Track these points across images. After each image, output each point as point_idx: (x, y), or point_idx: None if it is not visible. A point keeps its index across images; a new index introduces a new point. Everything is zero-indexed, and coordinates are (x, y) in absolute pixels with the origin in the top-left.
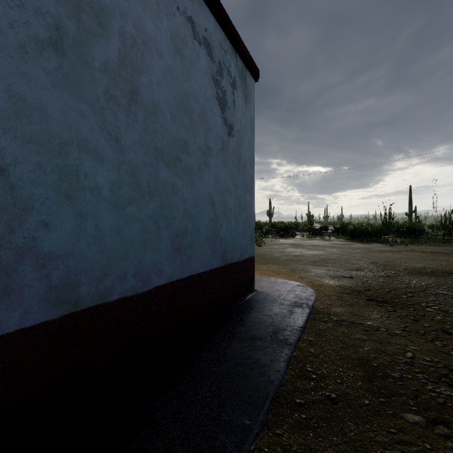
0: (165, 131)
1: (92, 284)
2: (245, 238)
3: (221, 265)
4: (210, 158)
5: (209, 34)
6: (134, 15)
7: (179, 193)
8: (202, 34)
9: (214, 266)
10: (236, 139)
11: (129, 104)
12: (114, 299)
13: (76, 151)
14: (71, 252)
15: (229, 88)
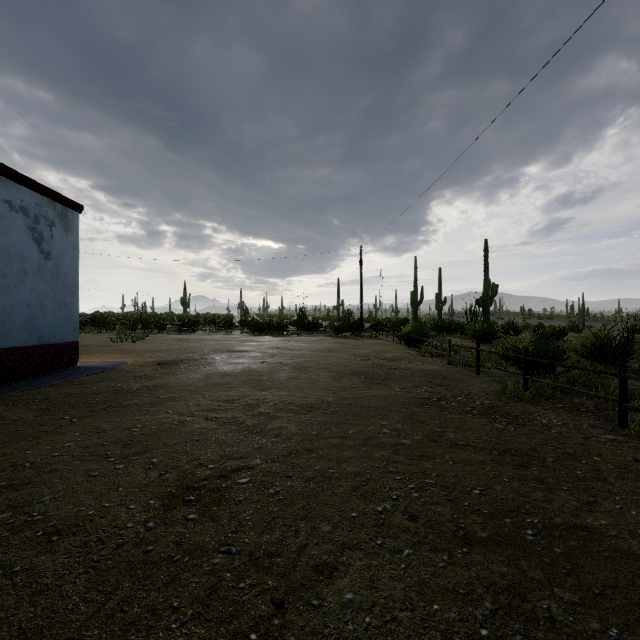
0: None
1: None
2: (66, 328)
3: (38, 344)
4: (27, 278)
5: (25, 202)
6: None
7: None
8: (18, 205)
9: (31, 344)
10: (54, 261)
11: None
12: None
13: None
14: None
15: (47, 228)
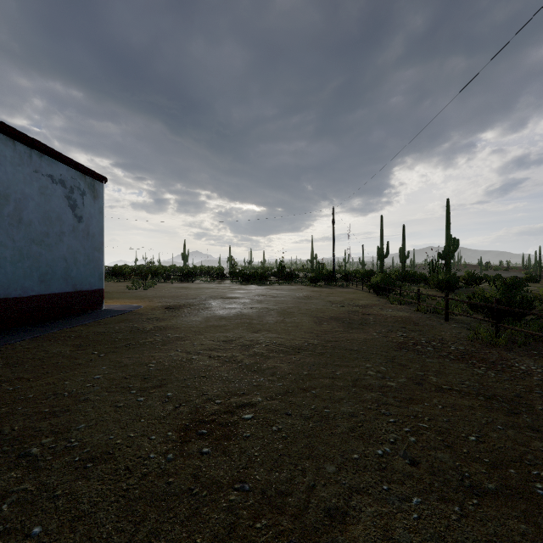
0: (36, 230)
1: (4, 290)
2: (94, 278)
3: (73, 291)
4: (64, 237)
5: (63, 176)
6: (21, 189)
7: (44, 256)
8: (58, 178)
9: (67, 291)
10: (85, 223)
11: (19, 224)
12: (12, 297)
13: None
14: None
15: (79, 197)
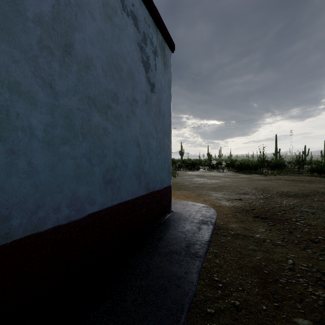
0: (97, 82)
1: (24, 216)
2: (164, 172)
3: (145, 193)
4: (136, 108)
5: (135, 9)
6: None
7: (110, 135)
8: (129, 8)
9: (140, 194)
10: (157, 95)
11: (63, 56)
12: (48, 228)
13: (7, 92)
14: (1, 187)
15: (152, 55)
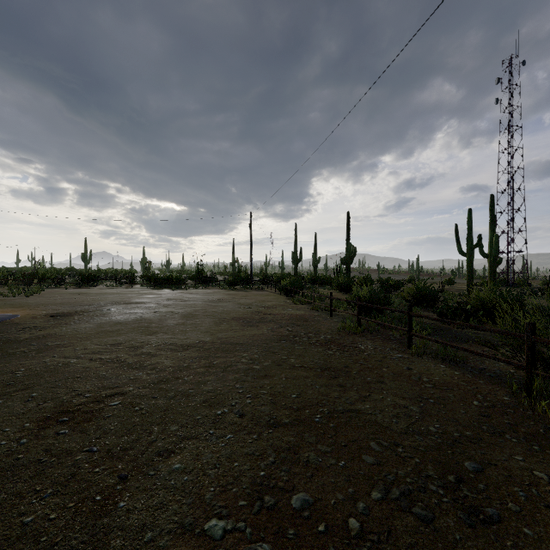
0: None
1: None
2: None
3: None
4: None
5: None
6: None
7: None
8: None
9: None
10: None
11: None
12: None
13: None
14: None
15: None
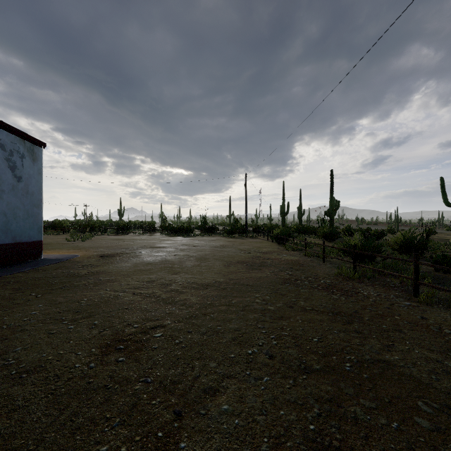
0: None
1: None
2: (33, 231)
3: (12, 243)
4: (4, 195)
5: (3, 140)
6: None
7: None
8: None
9: (7, 242)
10: (24, 182)
11: None
12: None
13: None
14: None
15: (19, 159)
